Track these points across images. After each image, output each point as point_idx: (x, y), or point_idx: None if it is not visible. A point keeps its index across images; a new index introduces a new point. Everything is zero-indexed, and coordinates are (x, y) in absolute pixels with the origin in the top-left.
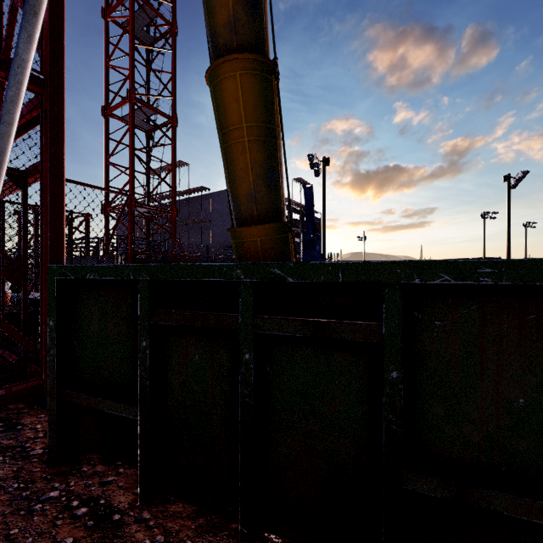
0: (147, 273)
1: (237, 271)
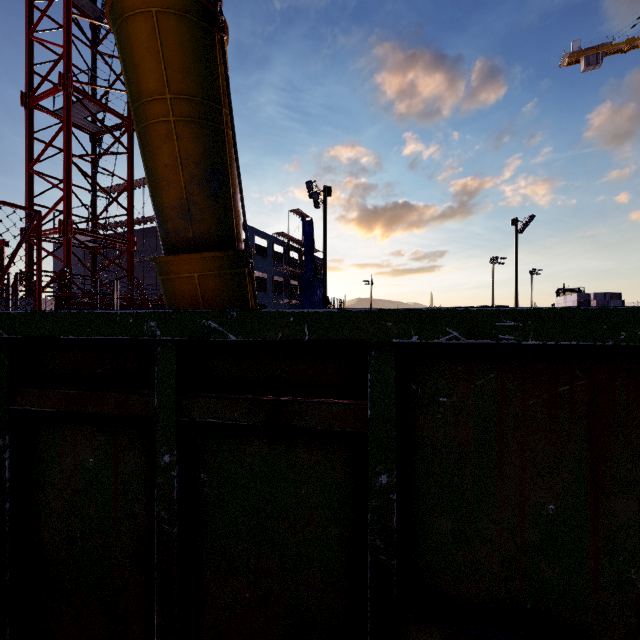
0: (3, 327)
1: (150, 323)
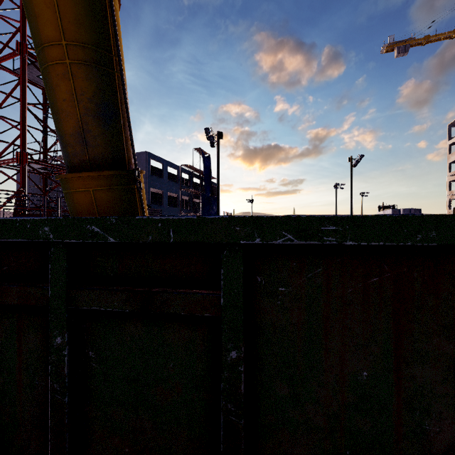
0: None
1: (44, 228)
